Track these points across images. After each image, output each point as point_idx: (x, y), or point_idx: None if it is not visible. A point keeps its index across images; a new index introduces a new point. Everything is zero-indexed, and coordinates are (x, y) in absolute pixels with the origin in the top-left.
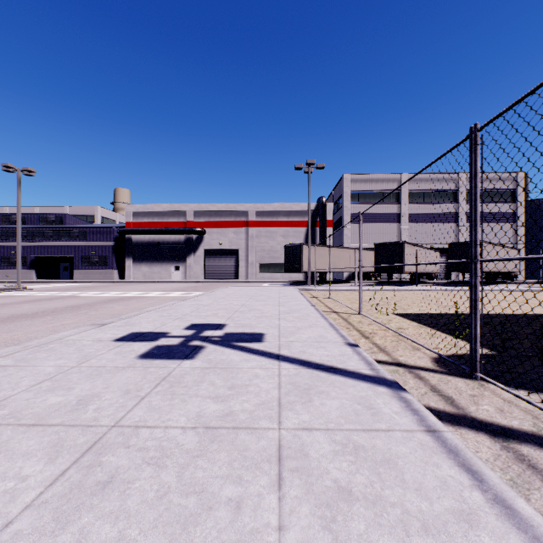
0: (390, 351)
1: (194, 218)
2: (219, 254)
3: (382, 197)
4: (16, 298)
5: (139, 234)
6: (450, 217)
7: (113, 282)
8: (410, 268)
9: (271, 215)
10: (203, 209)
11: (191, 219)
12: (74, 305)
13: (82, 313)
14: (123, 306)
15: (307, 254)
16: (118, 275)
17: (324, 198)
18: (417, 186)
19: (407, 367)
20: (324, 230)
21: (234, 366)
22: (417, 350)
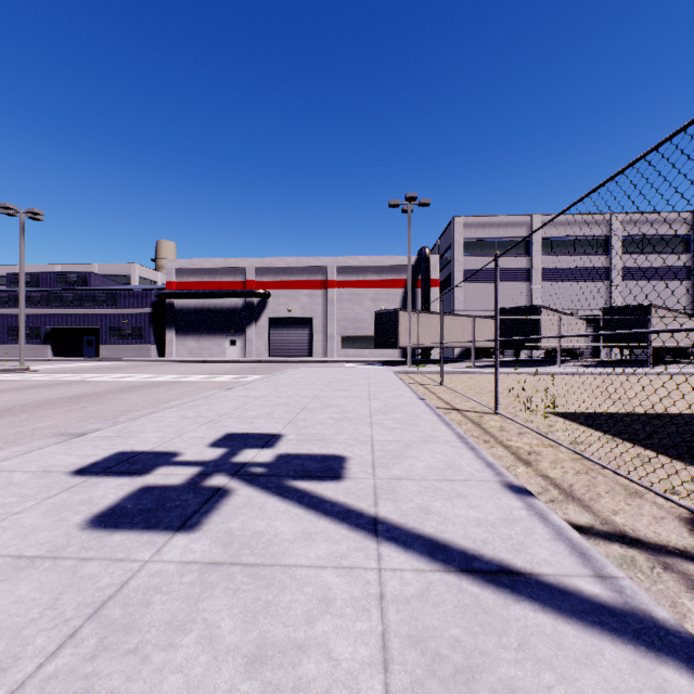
0: (587, 499)
1: (255, 277)
2: (288, 323)
3: (505, 247)
4: (5, 383)
5: (184, 298)
6: (600, 273)
7: (148, 360)
8: (548, 342)
9: (357, 272)
10: (266, 264)
11: (251, 278)
12: (74, 395)
13: (78, 408)
14: (143, 397)
15: (405, 323)
16: (157, 351)
17: (427, 248)
18: (553, 231)
19: (649, 550)
20: (427, 291)
21: (278, 557)
22: (638, 497)
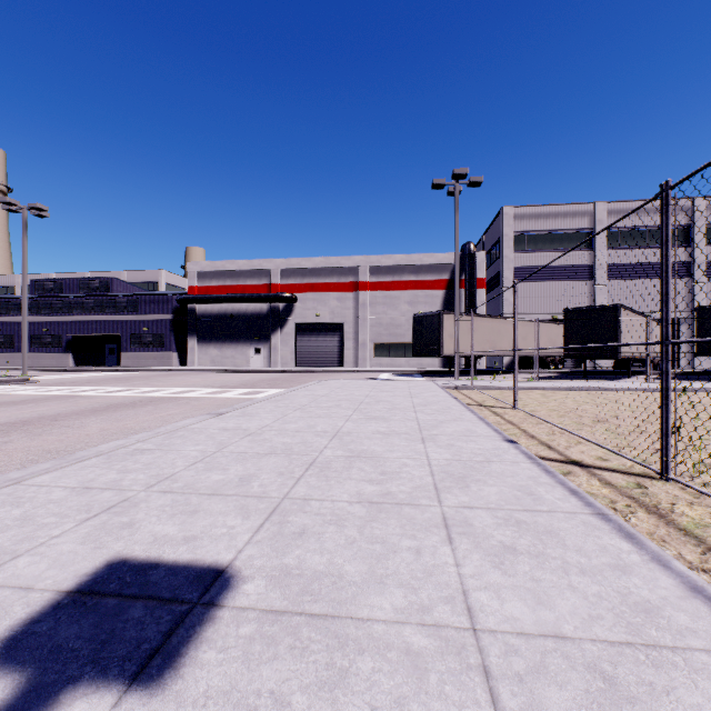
0: None
1: (281, 279)
2: (316, 330)
3: (563, 240)
4: None
5: (205, 303)
6: (679, 269)
7: (166, 370)
8: (627, 350)
9: (392, 272)
10: (293, 265)
11: (276, 280)
12: (24, 419)
13: None
14: (106, 424)
15: (450, 327)
16: (178, 360)
17: (472, 244)
18: (621, 221)
19: None
20: (472, 292)
21: None
22: None
